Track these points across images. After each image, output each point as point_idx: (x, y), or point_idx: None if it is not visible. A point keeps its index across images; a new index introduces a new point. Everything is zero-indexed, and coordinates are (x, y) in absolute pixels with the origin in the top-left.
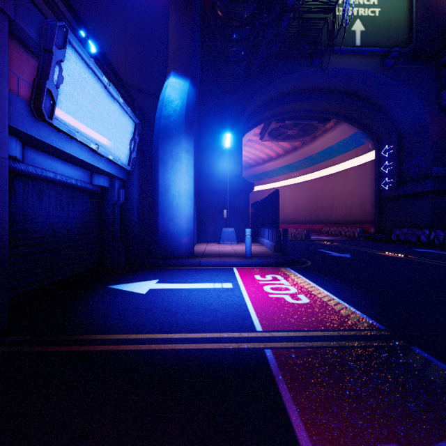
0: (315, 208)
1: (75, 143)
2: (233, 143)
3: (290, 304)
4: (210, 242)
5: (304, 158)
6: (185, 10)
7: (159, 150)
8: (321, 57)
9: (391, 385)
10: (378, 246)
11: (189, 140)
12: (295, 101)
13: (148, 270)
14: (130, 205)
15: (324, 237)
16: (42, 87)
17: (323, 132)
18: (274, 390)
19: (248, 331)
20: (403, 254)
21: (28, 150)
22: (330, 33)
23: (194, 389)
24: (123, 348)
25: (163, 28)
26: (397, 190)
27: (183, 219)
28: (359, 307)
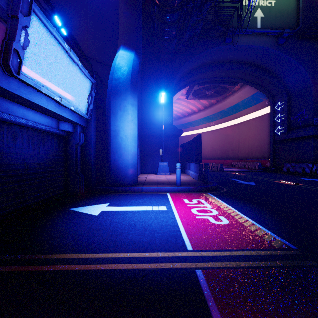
0: (226, 148)
1: (42, 96)
2: (167, 100)
3: (214, 224)
4: (149, 173)
5: (218, 112)
6: (131, 0)
7: (111, 104)
8: (232, 36)
9: (316, 310)
10: (274, 176)
11: (133, 96)
12: (212, 69)
13: (102, 195)
14: (89, 146)
15: (233, 169)
16: (9, 47)
17: (232, 93)
18: (208, 317)
19: (180, 250)
20: (294, 182)
21: (3, 101)
22: (239, 18)
23: (132, 315)
24: (73, 268)
25: (115, 15)
26: (287, 135)
27: (129, 156)
28: (270, 228)
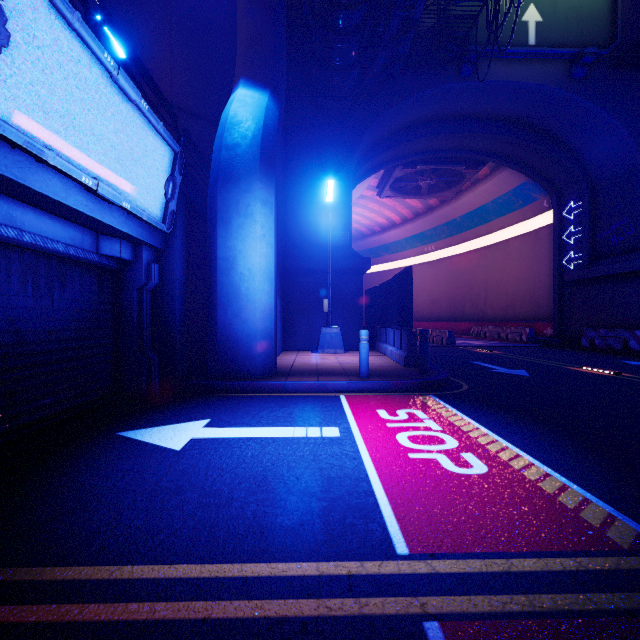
0: (459, 297)
1: (53, 175)
2: (338, 198)
3: (454, 476)
4: (302, 350)
5: (444, 223)
6: None
7: (217, 200)
8: (476, 60)
9: None
10: (564, 356)
11: (267, 184)
12: (432, 134)
13: (197, 399)
14: (169, 291)
15: (474, 341)
16: None
17: (472, 184)
18: None
19: (378, 555)
20: (611, 369)
21: None
22: (492, 21)
23: None
24: (90, 614)
25: (230, 19)
26: (590, 270)
27: (257, 314)
28: (590, 486)
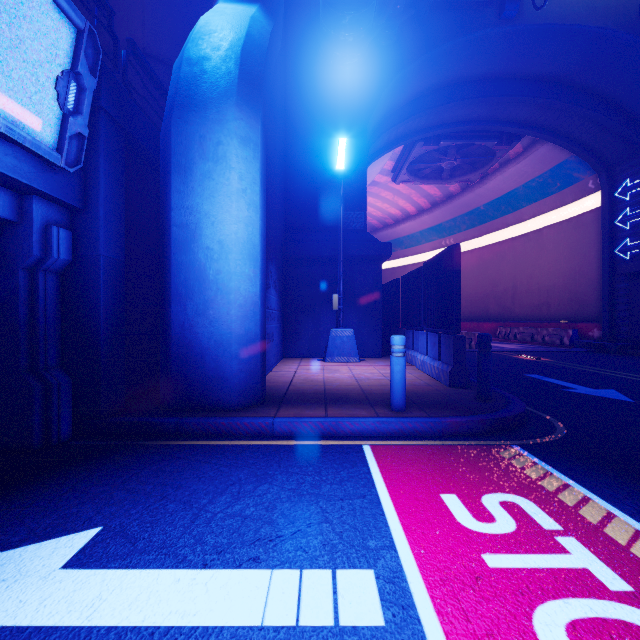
0: (482, 295)
1: None
2: (351, 170)
3: None
4: (306, 357)
5: (465, 213)
6: None
7: (171, 136)
8: None
9: None
10: (638, 365)
11: (248, 115)
12: (462, 98)
13: (121, 454)
14: (89, 274)
15: (505, 344)
16: None
17: (500, 166)
18: None
19: None
20: None
21: None
22: None
23: None
24: None
25: None
26: None
27: (232, 311)
28: None
